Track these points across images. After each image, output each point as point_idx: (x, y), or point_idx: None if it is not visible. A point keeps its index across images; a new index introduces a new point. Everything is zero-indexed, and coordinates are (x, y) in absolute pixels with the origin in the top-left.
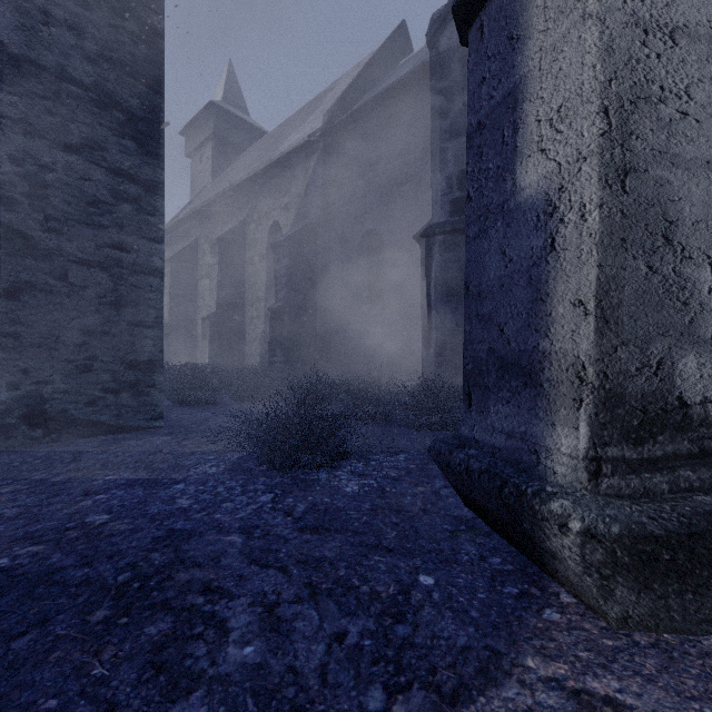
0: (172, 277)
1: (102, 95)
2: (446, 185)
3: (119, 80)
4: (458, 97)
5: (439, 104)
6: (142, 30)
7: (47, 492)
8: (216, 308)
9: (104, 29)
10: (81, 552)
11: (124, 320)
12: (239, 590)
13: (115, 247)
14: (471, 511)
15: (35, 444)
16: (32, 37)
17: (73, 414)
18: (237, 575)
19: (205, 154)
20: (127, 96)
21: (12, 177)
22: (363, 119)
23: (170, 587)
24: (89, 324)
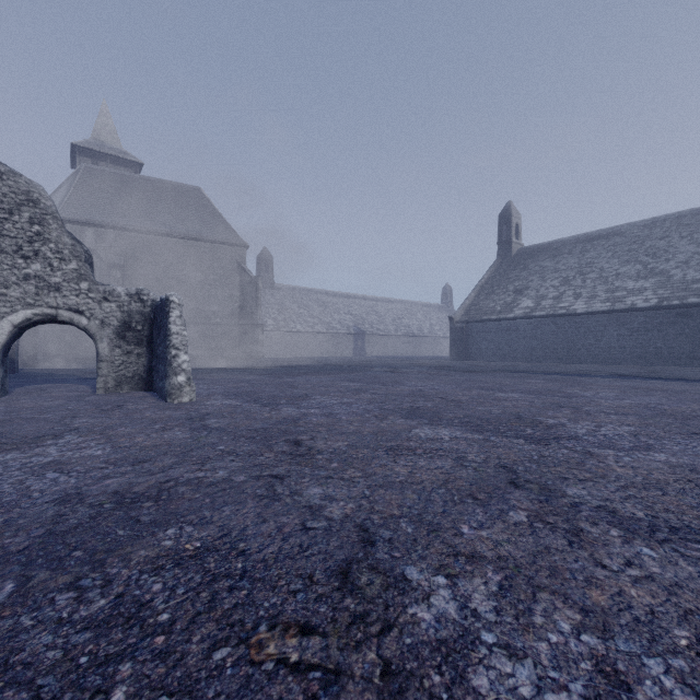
0: None
1: None
2: None
3: None
4: None
5: None
6: None
7: None
8: None
9: None
10: None
11: None
12: None
13: None
14: None
15: None
16: None
17: None
18: None
19: None
20: None
21: None
22: None
23: None
24: None
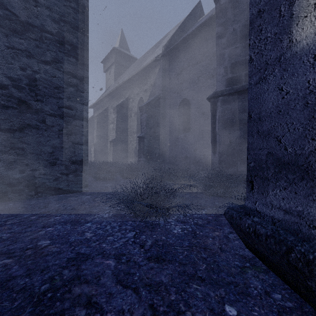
0: (97, 124)
1: (61, 37)
2: (224, 71)
3: (68, 30)
4: (231, 26)
5: (220, 30)
6: (78, 7)
7: (26, 224)
8: (115, 137)
9: (61, 7)
10: (28, 265)
11: (70, 141)
12: (108, 306)
13: (66, 107)
14: (250, 251)
15: (31, 198)
16: (30, 12)
17: (48, 184)
18: (108, 293)
19: (111, 70)
20: (71, 37)
21: (21, 76)
22: (180, 47)
23: (68, 299)
24: (55, 143)
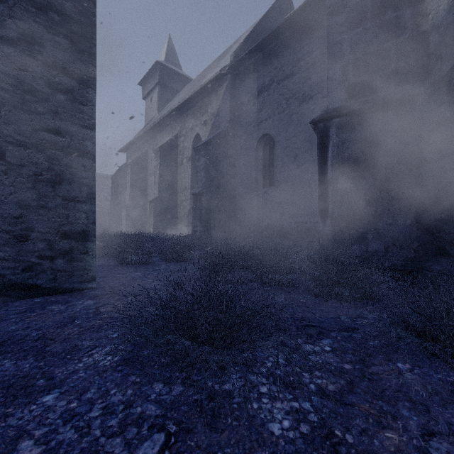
0: (132, 175)
1: None
2: (342, 73)
3: None
4: None
5: (335, 1)
6: None
7: None
8: (158, 195)
9: None
10: None
11: (59, 196)
12: None
13: (50, 131)
14: None
15: None
16: None
17: (11, 279)
18: None
19: (153, 96)
20: None
21: None
22: (259, 54)
23: None
24: (26, 198)
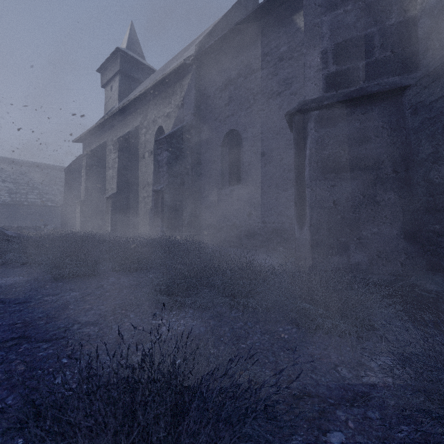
0: (87, 168)
1: None
2: (321, 60)
3: None
4: None
5: None
6: None
7: None
8: (116, 190)
9: None
10: None
11: None
12: None
13: None
14: None
15: None
16: None
17: None
18: None
19: (114, 84)
20: None
21: None
22: (225, 46)
23: None
24: None
